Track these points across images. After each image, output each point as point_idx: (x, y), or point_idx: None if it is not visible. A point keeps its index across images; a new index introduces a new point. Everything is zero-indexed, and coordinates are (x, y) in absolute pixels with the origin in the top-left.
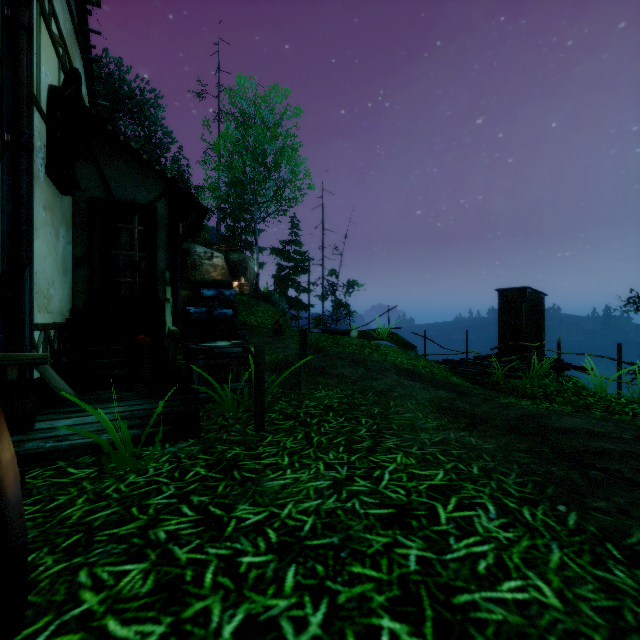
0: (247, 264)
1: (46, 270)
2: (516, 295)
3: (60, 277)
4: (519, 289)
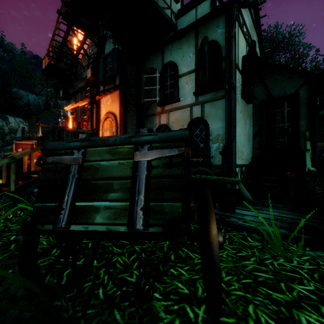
0: None
1: (241, 140)
2: None
3: (247, 143)
4: None
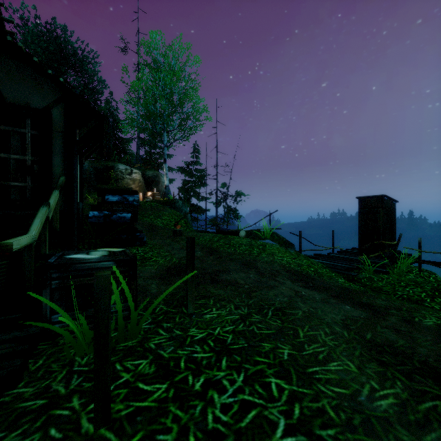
0: (159, 179)
1: None
2: (374, 202)
3: None
4: (377, 197)
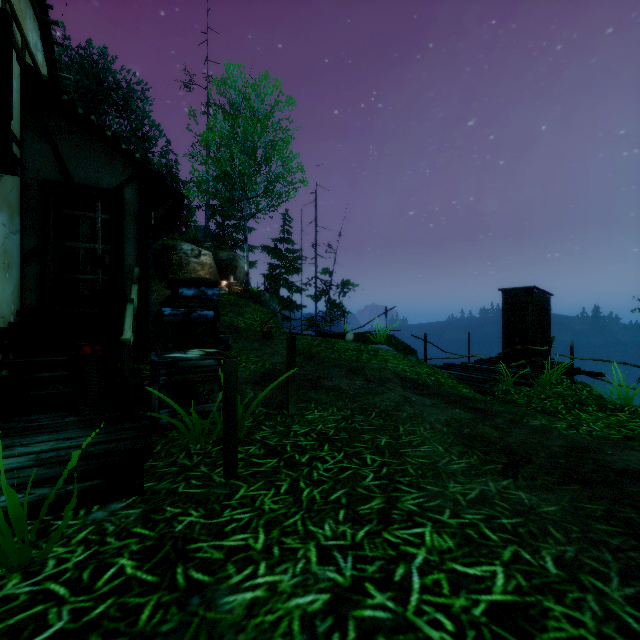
0: (237, 262)
1: None
2: (521, 295)
3: None
4: (525, 289)
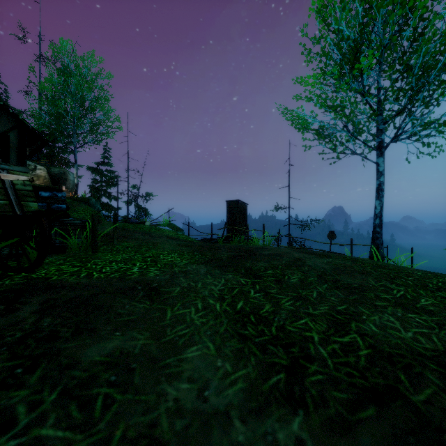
0: (67, 176)
1: None
2: (234, 204)
3: None
4: (235, 201)
